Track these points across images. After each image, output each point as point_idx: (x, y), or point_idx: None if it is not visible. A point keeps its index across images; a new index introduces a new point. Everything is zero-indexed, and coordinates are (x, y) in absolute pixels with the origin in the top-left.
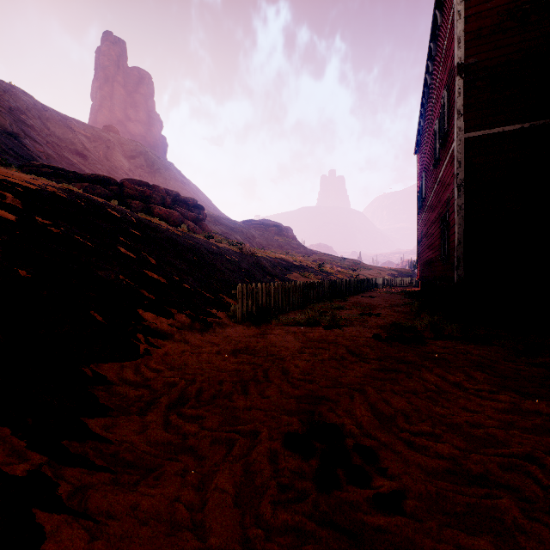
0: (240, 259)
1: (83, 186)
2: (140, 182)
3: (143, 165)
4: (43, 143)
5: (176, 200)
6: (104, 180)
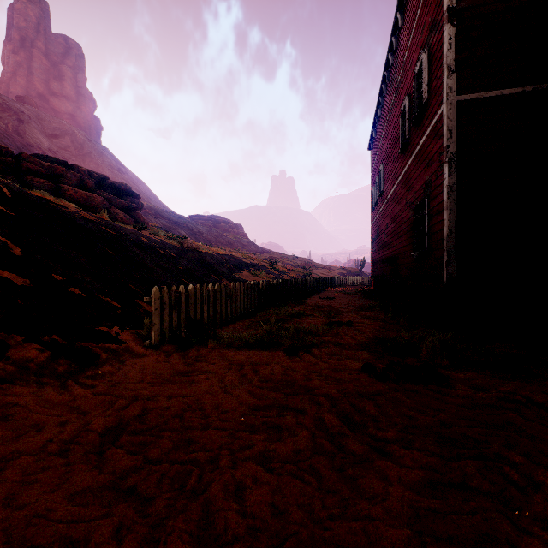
0: (178, 255)
1: None
2: (54, 160)
3: (68, 146)
4: None
5: (103, 184)
6: None
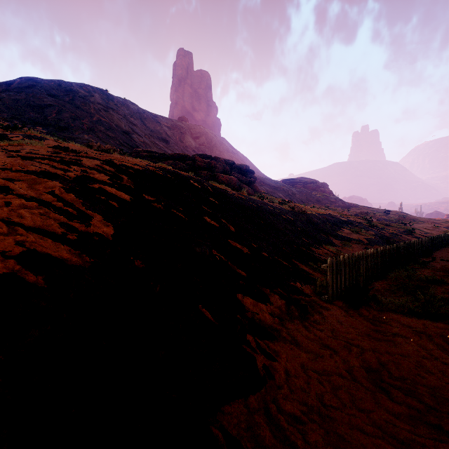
0: (294, 218)
1: (169, 163)
2: (205, 156)
3: (204, 143)
4: (143, 136)
5: (232, 168)
6: (182, 157)
